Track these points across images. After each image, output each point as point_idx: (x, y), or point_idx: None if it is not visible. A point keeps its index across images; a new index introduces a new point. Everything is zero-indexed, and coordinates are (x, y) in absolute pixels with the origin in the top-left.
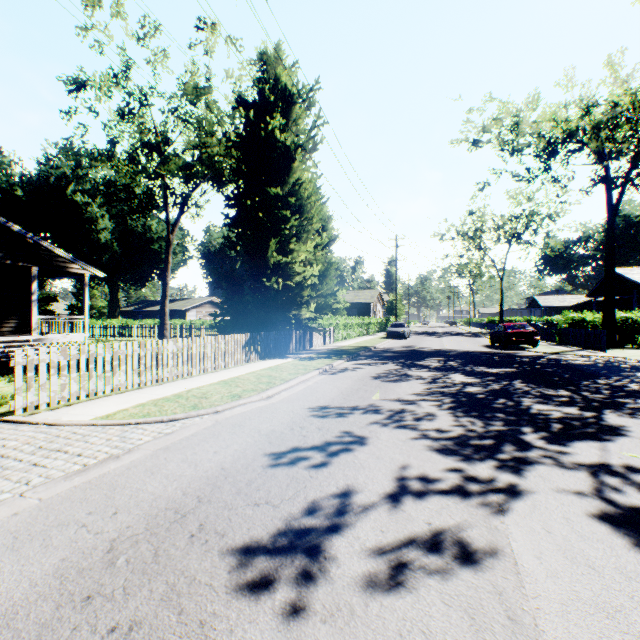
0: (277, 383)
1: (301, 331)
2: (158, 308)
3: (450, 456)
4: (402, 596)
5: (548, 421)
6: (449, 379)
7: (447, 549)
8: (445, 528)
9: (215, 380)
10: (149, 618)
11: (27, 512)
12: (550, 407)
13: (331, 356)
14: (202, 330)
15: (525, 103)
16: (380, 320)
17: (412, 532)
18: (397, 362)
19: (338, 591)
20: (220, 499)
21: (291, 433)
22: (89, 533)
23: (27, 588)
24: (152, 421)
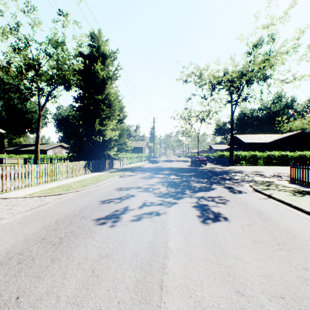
0: (101, 181)
1: (110, 160)
2: (29, 148)
3: (161, 197)
4: (139, 221)
5: (195, 188)
6: (169, 177)
7: (153, 214)
8: (153, 211)
9: (73, 181)
10: (75, 230)
11: (20, 219)
12: (198, 184)
13: (124, 170)
14: (58, 160)
15: (203, 68)
16: (147, 155)
17: (145, 212)
18: (151, 172)
19: (124, 222)
20: (87, 211)
21: (108, 195)
22: (47, 220)
23: (35, 230)
24: (51, 195)
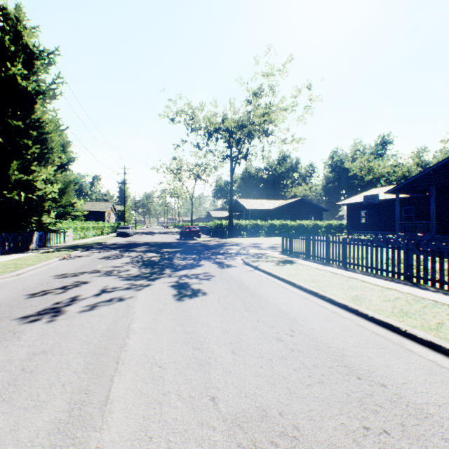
0: (24, 266)
1: (42, 232)
2: None
3: (129, 281)
4: (94, 310)
5: (179, 266)
6: (146, 255)
7: (115, 300)
8: (117, 297)
9: None
10: None
11: None
12: (184, 261)
13: (70, 249)
14: None
15: (197, 107)
16: (113, 224)
17: (103, 300)
18: (119, 250)
19: (70, 314)
20: (2, 310)
21: (42, 286)
22: None
23: None
24: None
